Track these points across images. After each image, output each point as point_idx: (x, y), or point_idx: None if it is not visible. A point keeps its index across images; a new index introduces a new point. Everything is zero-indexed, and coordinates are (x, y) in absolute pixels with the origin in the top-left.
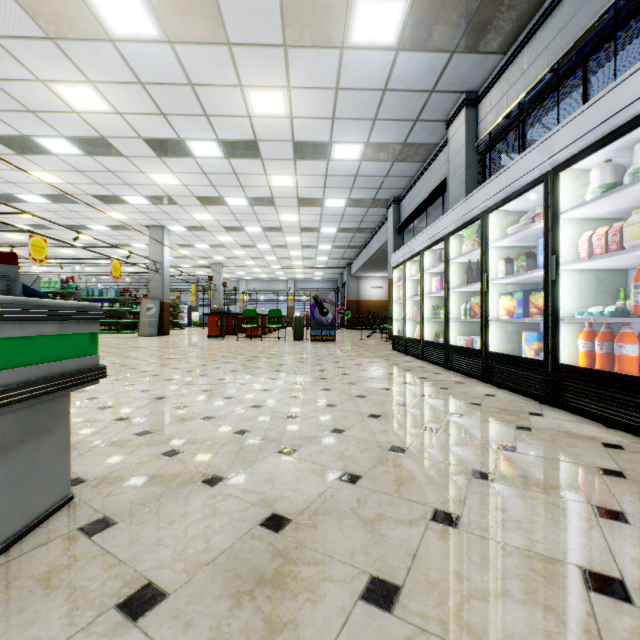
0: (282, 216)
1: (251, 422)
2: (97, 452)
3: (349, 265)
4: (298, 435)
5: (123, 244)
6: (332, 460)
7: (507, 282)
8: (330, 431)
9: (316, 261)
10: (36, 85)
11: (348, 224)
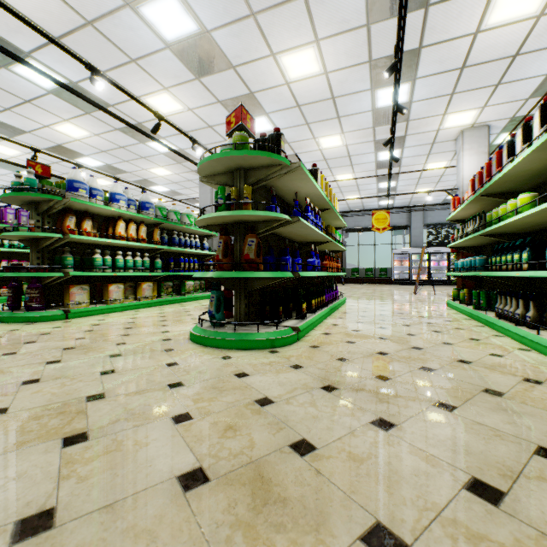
0: None
1: None
2: None
3: None
4: None
5: (72, 152)
6: None
7: None
8: None
9: None
10: (449, 158)
11: None
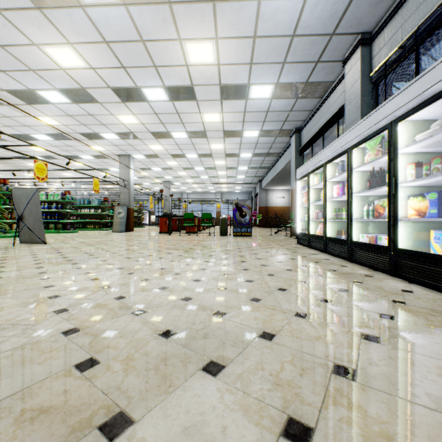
0: (212, 145)
1: (178, 319)
2: (11, 359)
3: (260, 181)
4: (225, 341)
5: (104, 168)
6: (267, 389)
7: (415, 185)
8: (259, 336)
9: (236, 179)
10: (33, 48)
11: (260, 150)
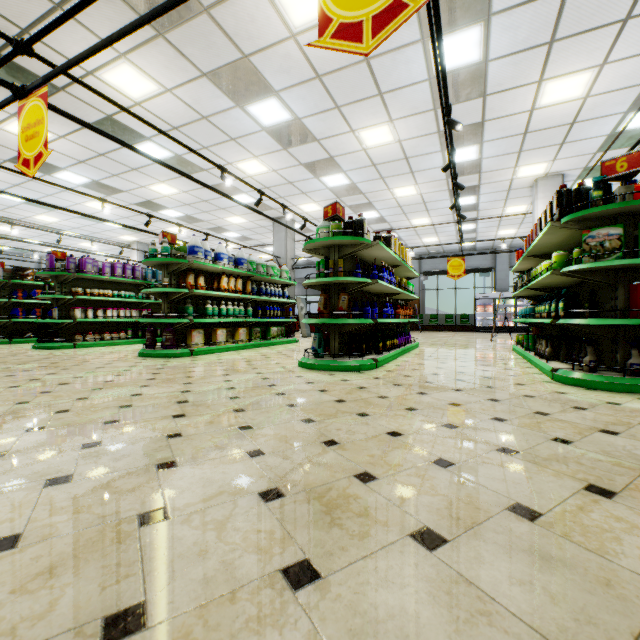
0: None
1: None
2: None
3: None
4: None
5: (158, 205)
6: None
7: None
8: None
9: None
10: (528, 202)
11: None
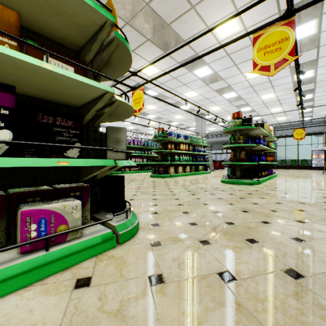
0: None
1: None
2: None
3: None
4: None
5: (147, 114)
6: None
7: None
8: None
9: None
10: None
11: None
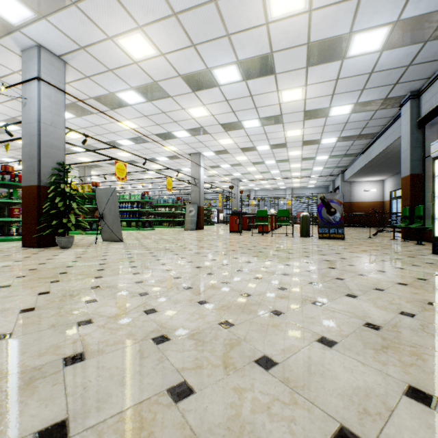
0: (287, 132)
1: None
2: None
3: (342, 172)
4: None
5: (177, 169)
6: None
7: None
8: None
9: (312, 171)
10: (108, 44)
11: (349, 132)
